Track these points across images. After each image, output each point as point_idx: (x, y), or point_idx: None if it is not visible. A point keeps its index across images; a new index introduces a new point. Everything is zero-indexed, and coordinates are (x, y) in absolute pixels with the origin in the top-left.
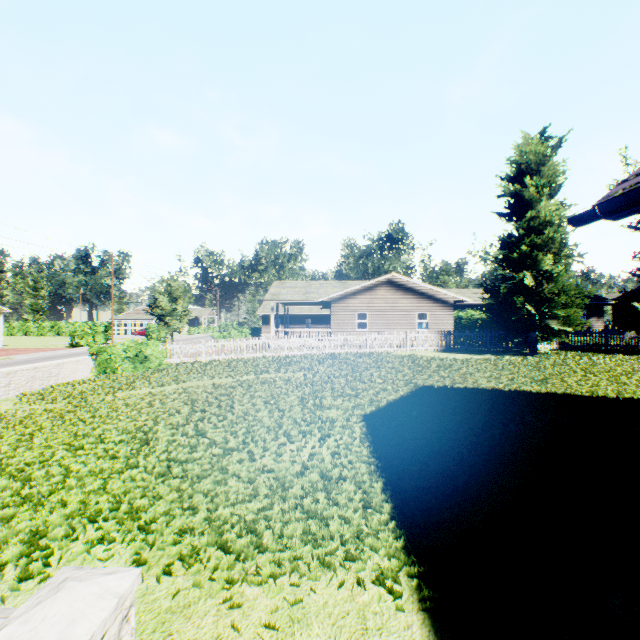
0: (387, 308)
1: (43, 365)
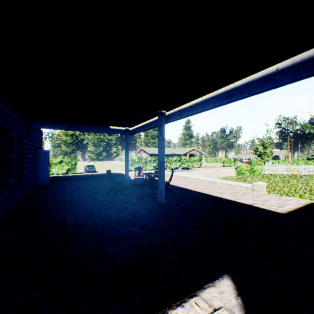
0: None
1: (222, 170)
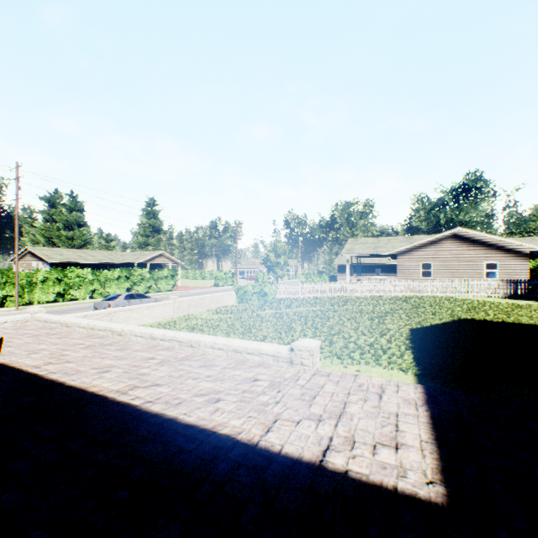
0: (452, 259)
1: (214, 295)
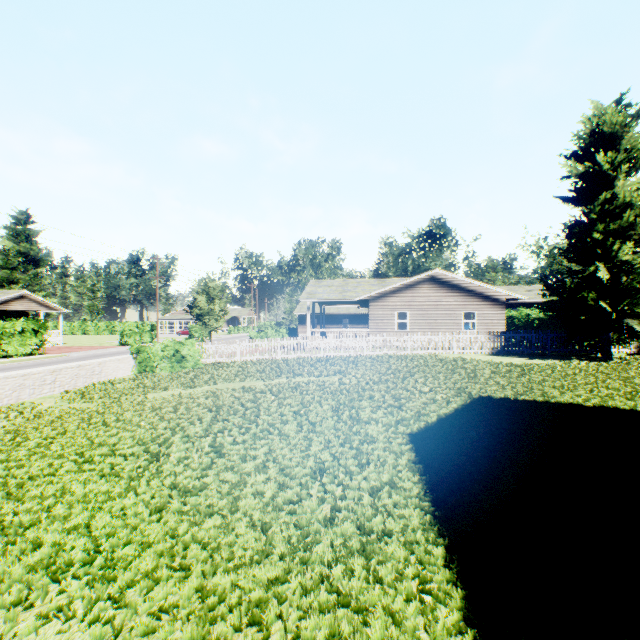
0: (430, 307)
1: (86, 363)
